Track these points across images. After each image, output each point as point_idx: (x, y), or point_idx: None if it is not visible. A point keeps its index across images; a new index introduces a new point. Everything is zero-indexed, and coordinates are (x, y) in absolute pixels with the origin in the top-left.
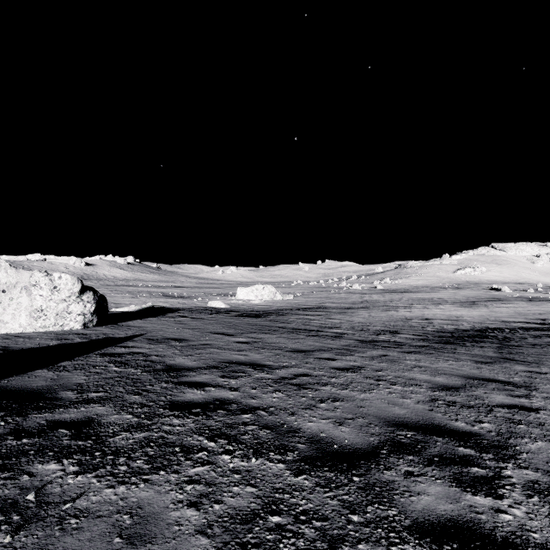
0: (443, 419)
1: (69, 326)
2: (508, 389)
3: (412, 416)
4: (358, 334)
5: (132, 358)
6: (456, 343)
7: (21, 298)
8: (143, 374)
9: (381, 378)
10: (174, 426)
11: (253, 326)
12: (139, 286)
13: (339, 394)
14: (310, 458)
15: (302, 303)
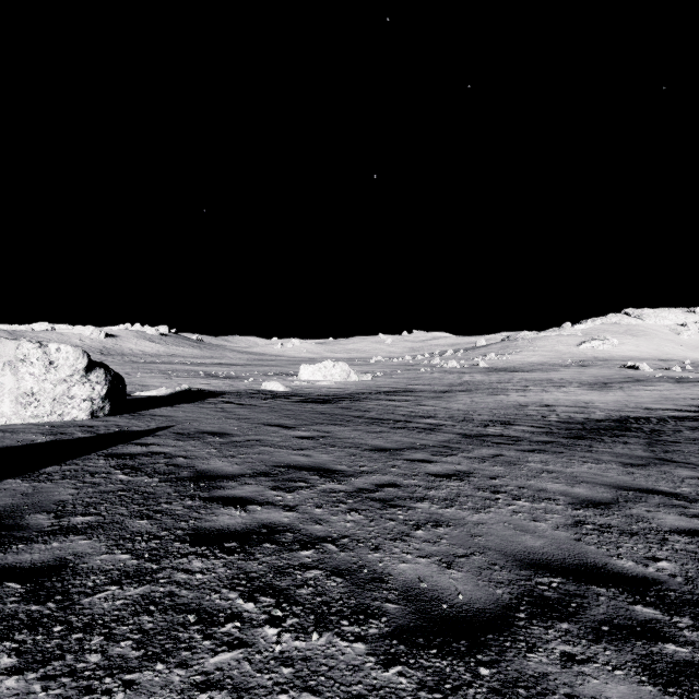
0: (600, 555)
1: (70, 416)
2: (678, 505)
3: (552, 550)
4: (460, 426)
5: (149, 461)
6: (591, 437)
7: (4, 378)
8: (160, 485)
9: (499, 489)
10: (193, 573)
11: (320, 416)
12: (174, 363)
13: (443, 515)
14: (407, 630)
15: (384, 385)
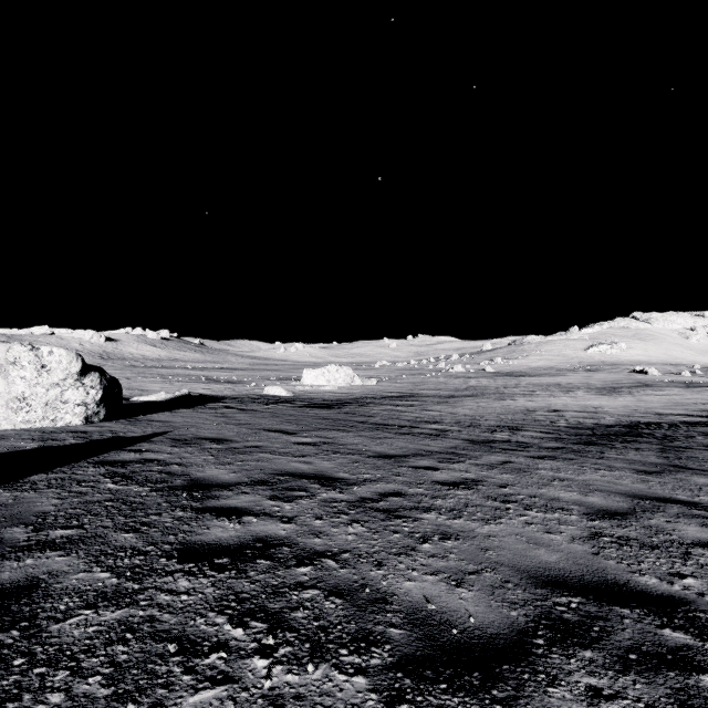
0: (621, 571)
1: (64, 421)
2: (699, 515)
3: (569, 566)
4: (466, 432)
5: (142, 469)
6: (602, 443)
7: None
8: (150, 494)
9: (510, 498)
10: (178, 594)
11: (323, 421)
12: (175, 368)
13: (451, 527)
14: (413, 660)
15: (389, 390)
